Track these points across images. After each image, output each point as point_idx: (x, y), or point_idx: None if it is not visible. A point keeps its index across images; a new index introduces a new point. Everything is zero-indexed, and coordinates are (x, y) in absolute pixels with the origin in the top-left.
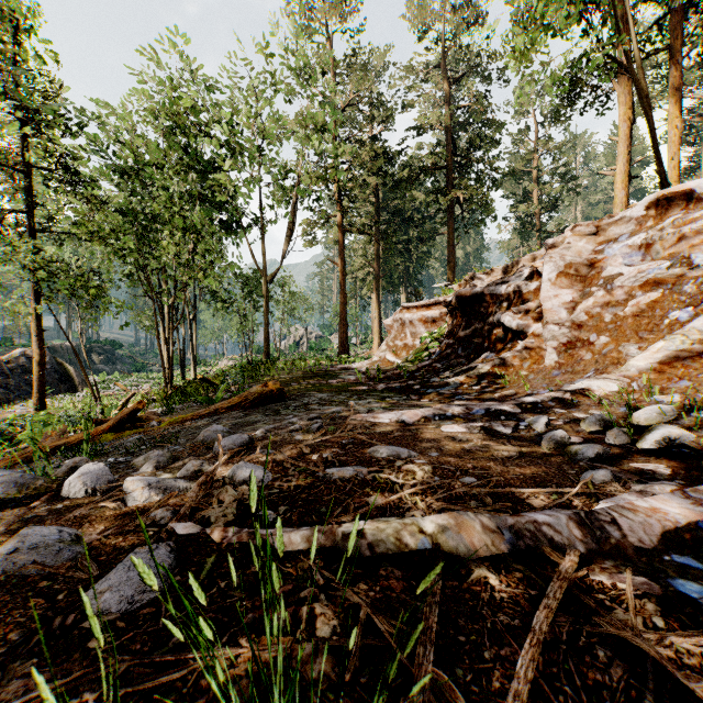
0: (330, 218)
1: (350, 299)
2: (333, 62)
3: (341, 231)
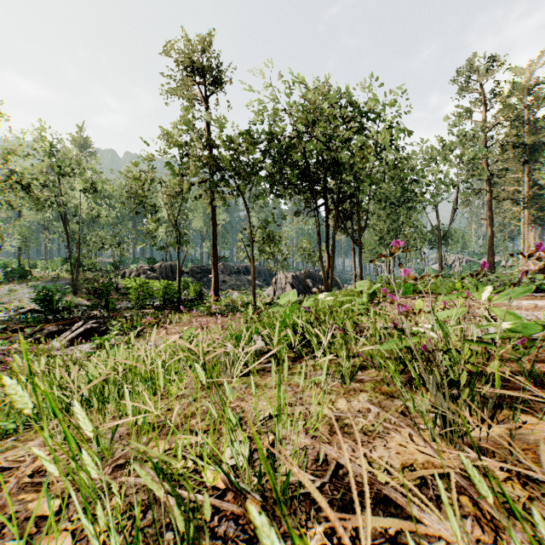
0: (480, 190)
1: (499, 232)
2: (483, 100)
3: (488, 199)
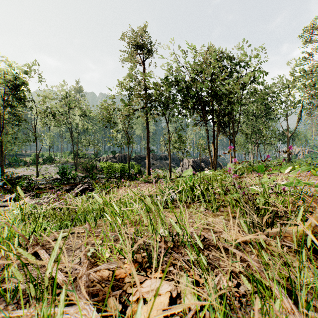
0: (316, 105)
1: None
2: None
3: None
